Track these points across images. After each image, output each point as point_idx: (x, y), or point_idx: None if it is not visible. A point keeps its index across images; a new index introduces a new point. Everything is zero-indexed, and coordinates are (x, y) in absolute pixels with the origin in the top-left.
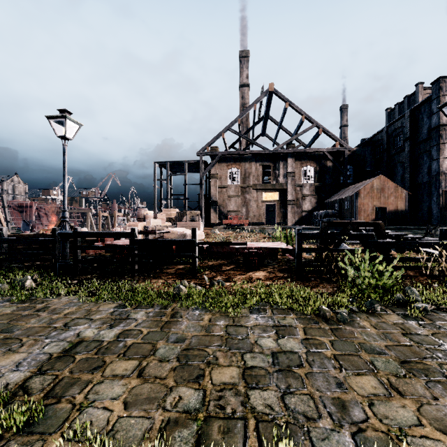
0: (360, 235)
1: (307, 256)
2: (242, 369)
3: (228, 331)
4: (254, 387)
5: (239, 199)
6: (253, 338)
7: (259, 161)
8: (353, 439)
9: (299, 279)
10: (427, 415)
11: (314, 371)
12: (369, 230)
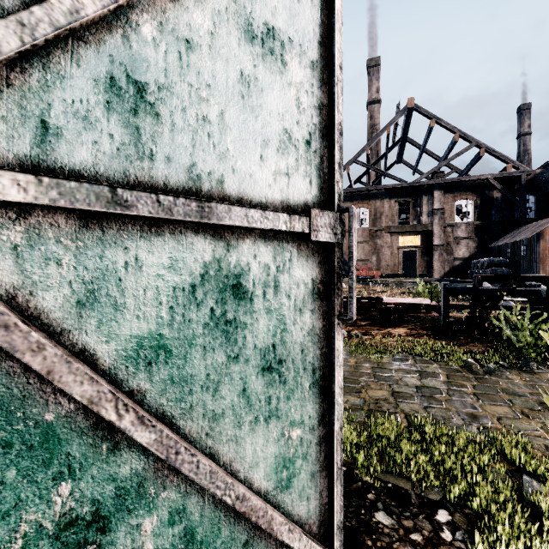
0: (522, 291)
1: (458, 315)
2: (391, 392)
3: (374, 371)
4: (402, 401)
5: (367, 245)
6: (398, 376)
7: (394, 197)
8: (478, 430)
9: (446, 337)
10: (547, 429)
11: (453, 399)
12: (535, 286)
